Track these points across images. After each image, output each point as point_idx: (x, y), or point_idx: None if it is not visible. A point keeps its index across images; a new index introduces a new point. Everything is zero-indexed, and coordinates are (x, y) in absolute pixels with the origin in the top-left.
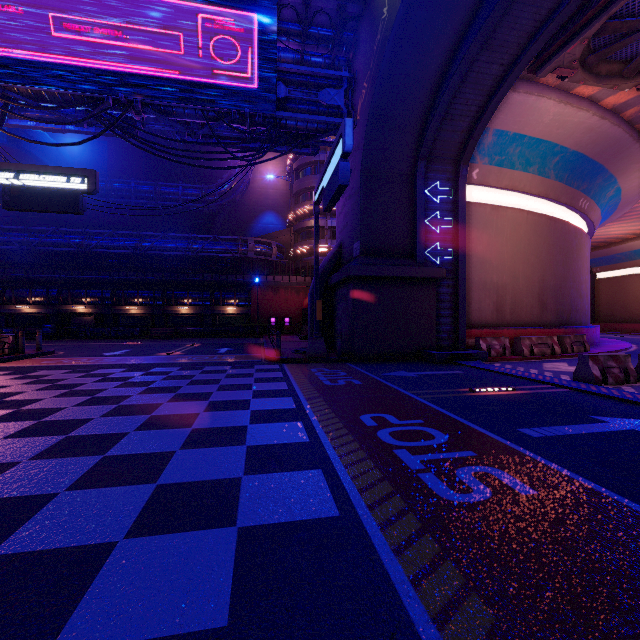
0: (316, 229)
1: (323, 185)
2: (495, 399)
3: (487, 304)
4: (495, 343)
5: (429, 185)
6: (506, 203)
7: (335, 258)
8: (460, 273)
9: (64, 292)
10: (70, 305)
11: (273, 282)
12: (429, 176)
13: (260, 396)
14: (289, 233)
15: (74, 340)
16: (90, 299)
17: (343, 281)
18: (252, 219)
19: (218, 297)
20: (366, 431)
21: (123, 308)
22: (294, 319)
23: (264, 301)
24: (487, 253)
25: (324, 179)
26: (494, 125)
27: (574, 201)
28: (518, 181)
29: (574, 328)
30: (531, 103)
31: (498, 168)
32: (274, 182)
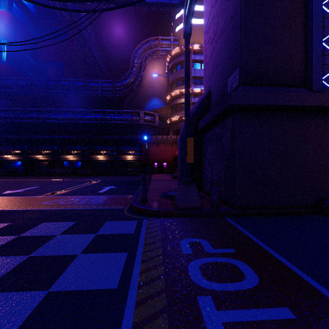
0: (186, 53)
1: None
2: None
3: None
4: None
5: None
6: None
7: (204, 104)
8: None
9: (31, 147)
10: (34, 155)
11: (156, 139)
12: None
13: None
14: (167, 109)
15: (29, 176)
16: (46, 151)
17: (216, 119)
18: (144, 102)
19: (121, 149)
20: None
21: (64, 156)
22: (169, 163)
23: (150, 152)
24: None
25: None
26: None
27: None
28: None
29: None
30: None
31: None
32: (158, 79)
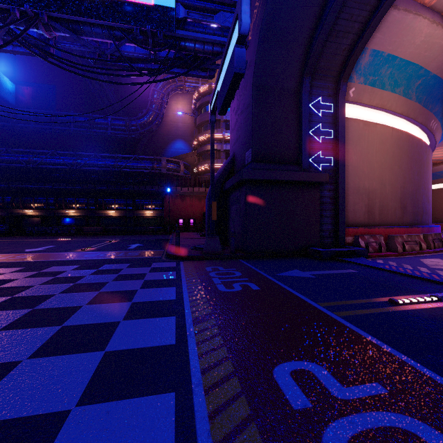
0: (212, 137)
1: (218, 89)
2: (437, 319)
3: (360, 206)
4: (372, 240)
5: (313, 100)
6: (374, 121)
7: (229, 167)
8: (340, 178)
9: (16, 199)
10: (21, 209)
11: (181, 192)
12: (313, 92)
13: (135, 314)
14: (193, 155)
15: (20, 237)
16: (37, 204)
17: (236, 185)
18: (166, 145)
19: (138, 203)
20: (298, 438)
21: (63, 211)
22: (197, 220)
23: (174, 206)
24: (360, 162)
25: (219, 83)
26: (372, 45)
27: (427, 121)
28: (386, 100)
29: (428, 227)
30: (408, 22)
31: (371, 88)
32: (183, 117)
